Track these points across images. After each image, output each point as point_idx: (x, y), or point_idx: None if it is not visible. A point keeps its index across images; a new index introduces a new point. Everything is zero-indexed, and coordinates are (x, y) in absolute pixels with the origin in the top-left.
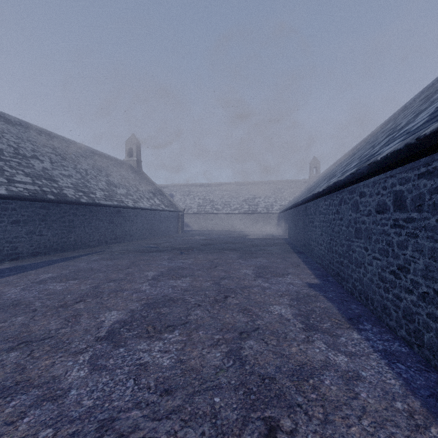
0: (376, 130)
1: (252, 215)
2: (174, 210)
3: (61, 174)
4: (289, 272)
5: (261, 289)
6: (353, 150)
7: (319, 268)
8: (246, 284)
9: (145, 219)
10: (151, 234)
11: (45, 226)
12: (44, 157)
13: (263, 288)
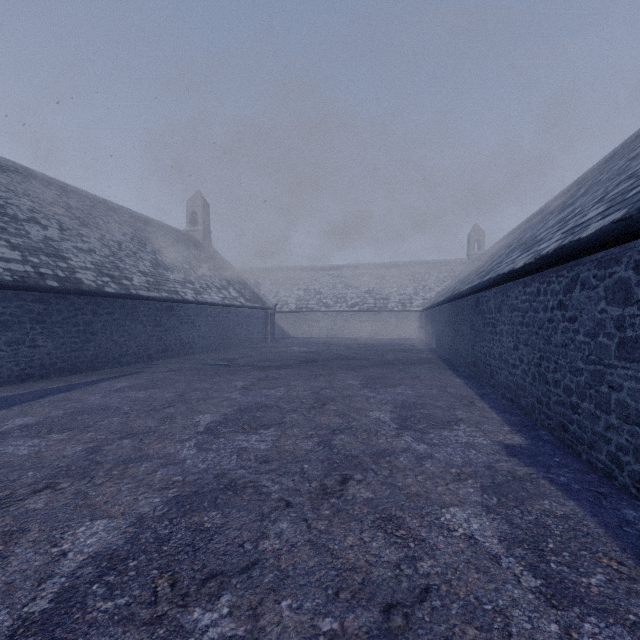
0: (588, 174)
1: (380, 315)
2: (260, 306)
3: (75, 248)
4: (460, 418)
5: (415, 460)
6: (544, 209)
7: (511, 409)
8: (383, 445)
9: (213, 320)
10: (223, 343)
11: (42, 331)
12: (50, 220)
13: (418, 456)
